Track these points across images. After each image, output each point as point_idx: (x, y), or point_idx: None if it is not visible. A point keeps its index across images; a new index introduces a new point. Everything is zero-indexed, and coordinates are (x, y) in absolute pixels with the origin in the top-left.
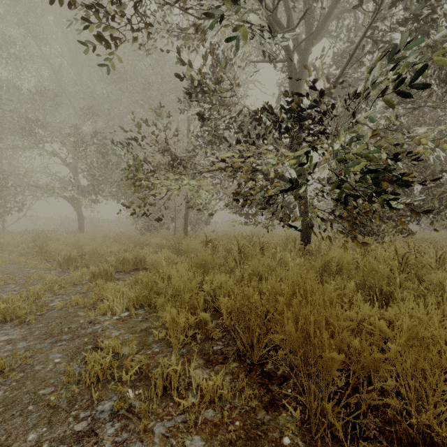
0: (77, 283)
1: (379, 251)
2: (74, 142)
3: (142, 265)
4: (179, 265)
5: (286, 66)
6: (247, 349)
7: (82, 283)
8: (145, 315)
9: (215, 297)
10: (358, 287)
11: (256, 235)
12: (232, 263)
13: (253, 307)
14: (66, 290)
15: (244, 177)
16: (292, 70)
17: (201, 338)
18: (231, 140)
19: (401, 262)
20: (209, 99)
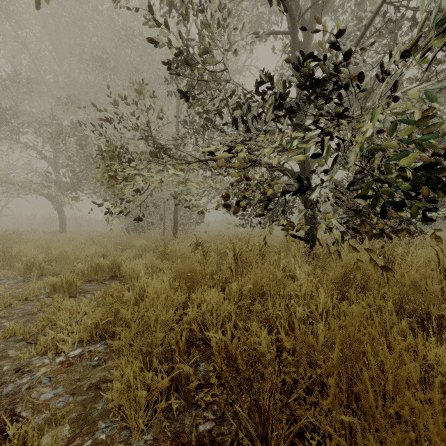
0: (31, 299)
1: (410, 257)
2: (50, 132)
3: (120, 272)
4: (161, 274)
5: (288, 44)
6: (256, 445)
7: (38, 298)
8: (104, 353)
9: (204, 323)
10: (394, 308)
11: (253, 235)
12: (227, 271)
13: (268, 373)
14: (12, 309)
15: (243, 163)
16: (296, 45)
17: (180, 403)
18: (225, 119)
19: (445, 274)
20: (199, 74)
